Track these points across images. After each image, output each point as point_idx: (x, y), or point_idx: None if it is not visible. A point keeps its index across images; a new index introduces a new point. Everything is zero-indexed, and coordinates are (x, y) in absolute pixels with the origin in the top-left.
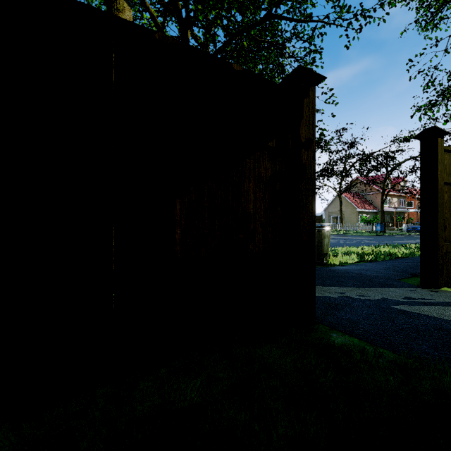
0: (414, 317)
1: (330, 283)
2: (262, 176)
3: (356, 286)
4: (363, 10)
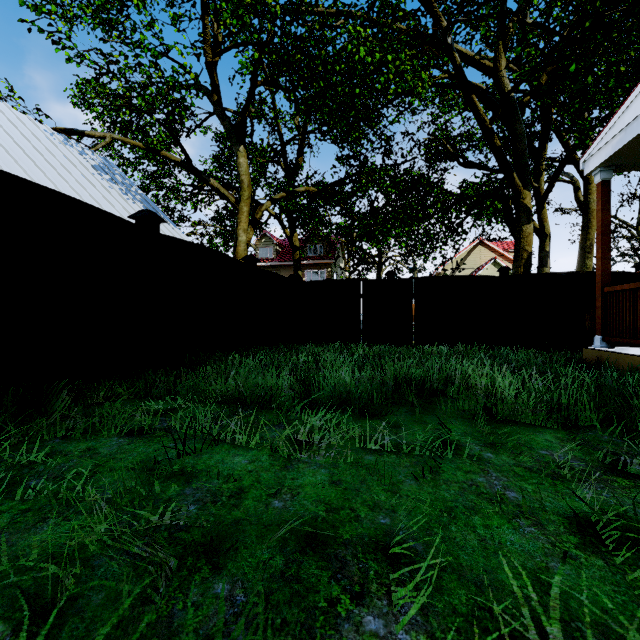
0: None
1: None
2: None
3: None
4: None
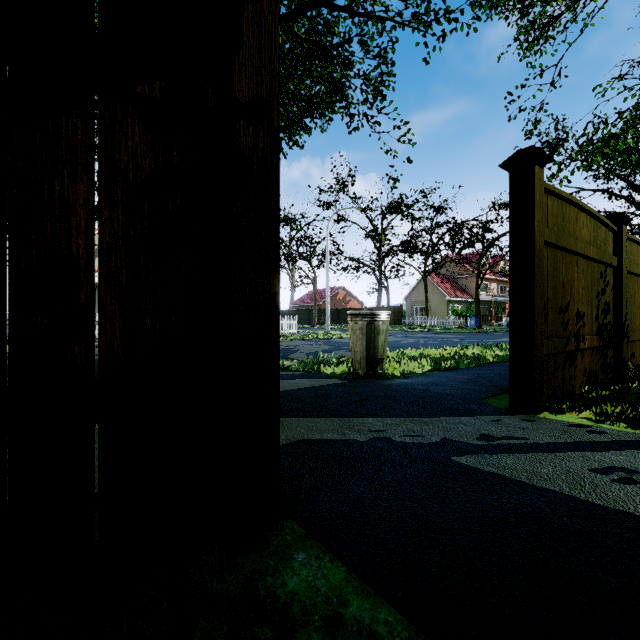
0: (484, 485)
1: (370, 411)
2: (122, 169)
3: (410, 415)
4: (446, 9)
